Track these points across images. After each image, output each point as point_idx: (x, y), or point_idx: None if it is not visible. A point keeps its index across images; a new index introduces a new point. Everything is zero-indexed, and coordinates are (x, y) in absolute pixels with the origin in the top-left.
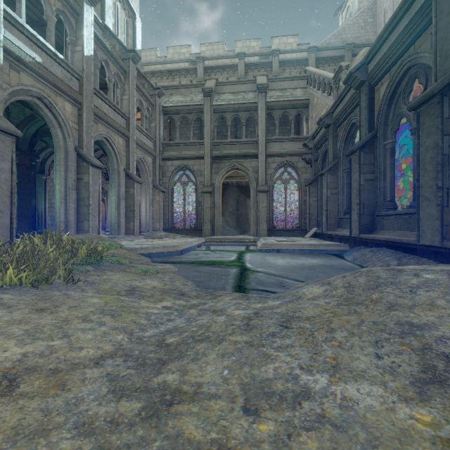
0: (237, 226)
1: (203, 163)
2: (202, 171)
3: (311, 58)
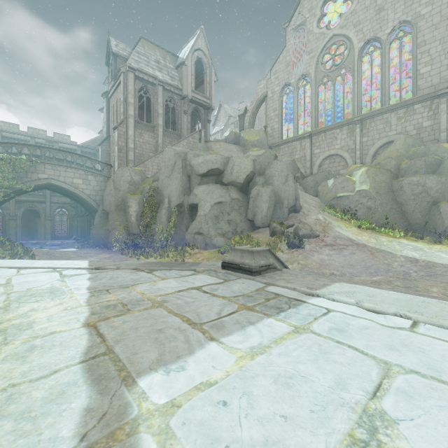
0: (28, 235)
1: (9, 203)
2: (9, 207)
3: (79, 150)
